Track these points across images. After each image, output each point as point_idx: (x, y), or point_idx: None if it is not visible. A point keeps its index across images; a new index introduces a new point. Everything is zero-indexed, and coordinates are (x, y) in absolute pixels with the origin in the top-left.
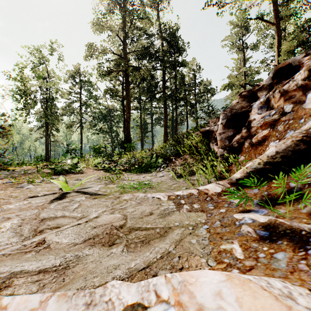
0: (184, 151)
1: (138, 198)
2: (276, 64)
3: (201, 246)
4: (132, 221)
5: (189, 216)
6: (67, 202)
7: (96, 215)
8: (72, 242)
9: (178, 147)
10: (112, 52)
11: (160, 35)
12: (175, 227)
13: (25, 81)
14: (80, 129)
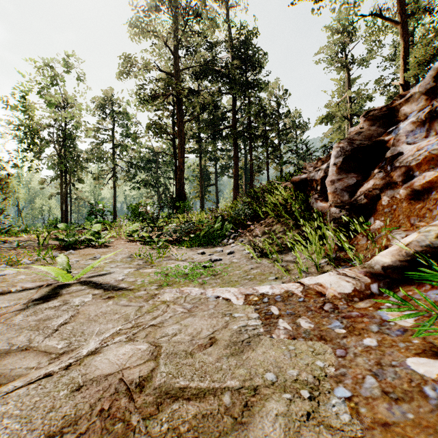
0: (266, 213)
1: (188, 298)
2: (402, 83)
3: None
4: (169, 367)
5: (294, 353)
6: (52, 309)
7: (95, 347)
8: None
9: (256, 207)
10: (159, 68)
11: (228, 43)
12: (266, 387)
13: (31, 110)
14: (113, 180)
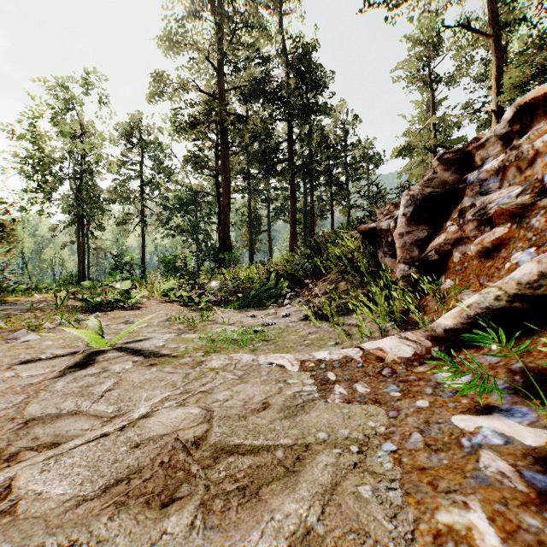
0: (329, 268)
1: (239, 365)
2: (495, 109)
3: (387, 509)
4: (223, 428)
5: (348, 416)
6: (92, 376)
7: (146, 411)
8: (73, 493)
9: (317, 261)
10: (198, 89)
11: (284, 58)
12: (318, 444)
13: (42, 141)
14: (142, 226)
